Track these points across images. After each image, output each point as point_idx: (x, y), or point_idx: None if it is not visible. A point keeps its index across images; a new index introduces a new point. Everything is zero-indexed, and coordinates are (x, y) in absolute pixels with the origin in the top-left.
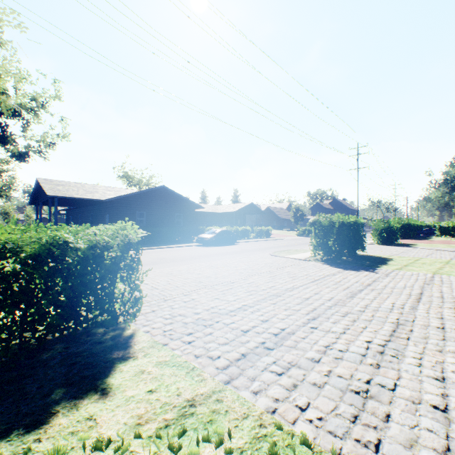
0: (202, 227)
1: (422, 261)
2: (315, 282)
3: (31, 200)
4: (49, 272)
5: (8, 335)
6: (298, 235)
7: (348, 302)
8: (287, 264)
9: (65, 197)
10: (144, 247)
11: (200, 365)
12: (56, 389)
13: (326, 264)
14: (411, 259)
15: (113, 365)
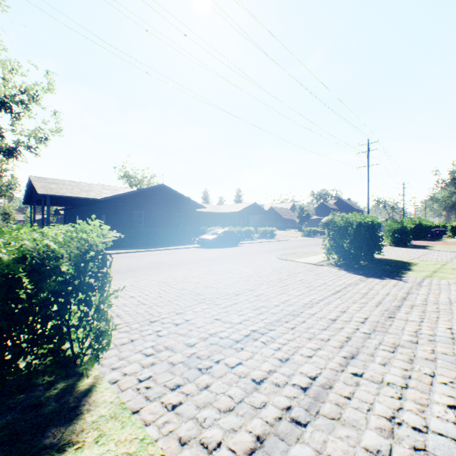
0: (203, 227)
1: (450, 266)
2: (337, 294)
3: (25, 200)
4: None
5: None
6: (303, 236)
7: (389, 326)
8: (298, 270)
9: (57, 195)
10: (141, 248)
11: None
12: None
13: (343, 269)
14: (436, 263)
15: None
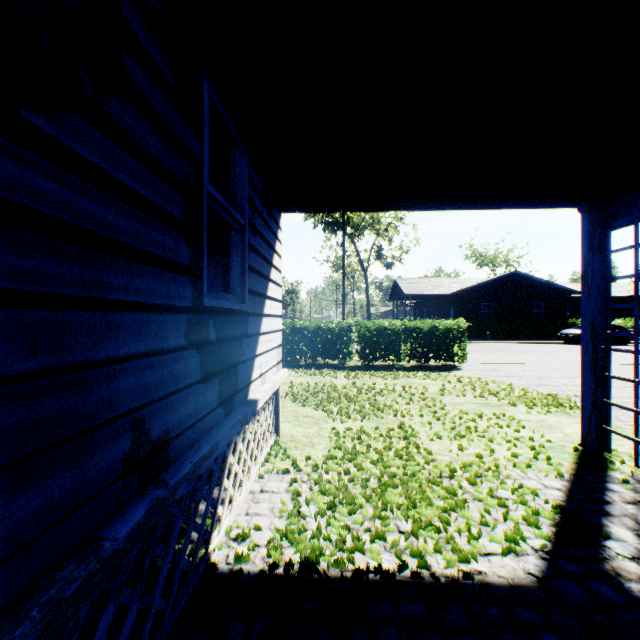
0: (573, 320)
1: None
2: None
3: (389, 297)
4: (431, 337)
5: (415, 362)
6: None
7: None
8: None
9: (416, 294)
10: (487, 340)
11: (485, 374)
12: (435, 370)
13: None
14: None
15: (452, 370)
